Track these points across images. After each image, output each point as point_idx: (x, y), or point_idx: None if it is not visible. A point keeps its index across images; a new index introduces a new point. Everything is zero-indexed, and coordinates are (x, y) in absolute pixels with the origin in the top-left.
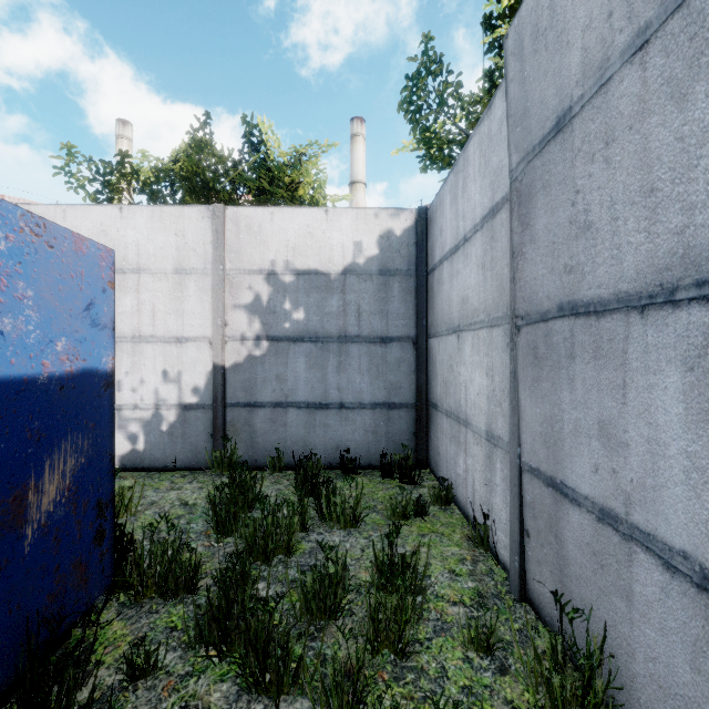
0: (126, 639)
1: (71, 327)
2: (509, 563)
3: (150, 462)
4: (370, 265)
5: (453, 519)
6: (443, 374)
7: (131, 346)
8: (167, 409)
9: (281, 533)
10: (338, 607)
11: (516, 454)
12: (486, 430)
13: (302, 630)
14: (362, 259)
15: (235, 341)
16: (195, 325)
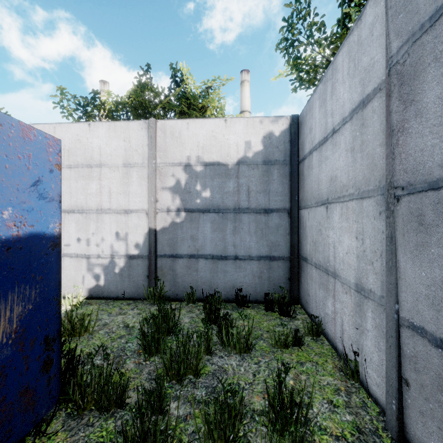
0: None
1: (18, 199)
2: (381, 400)
3: (107, 293)
4: (256, 157)
5: (324, 349)
6: (312, 236)
7: (95, 215)
8: (119, 258)
9: (191, 358)
10: (236, 436)
11: (393, 310)
12: (356, 283)
13: None
14: (251, 154)
15: (163, 212)
16: (137, 201)
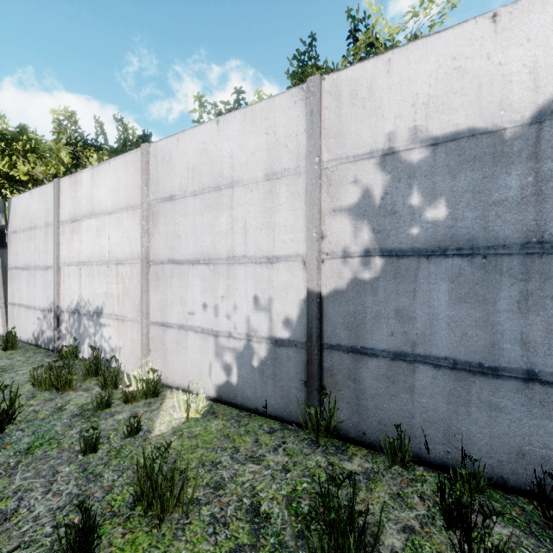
0: None
1: None
2: None
3: (242, 399)
4: None
5: None
6: None
7: (225, 268)
8: (258, 341)
9: None
10: None
11: None
12: None
13: None
14: None
15: (334, 259)
16: (286, 240)
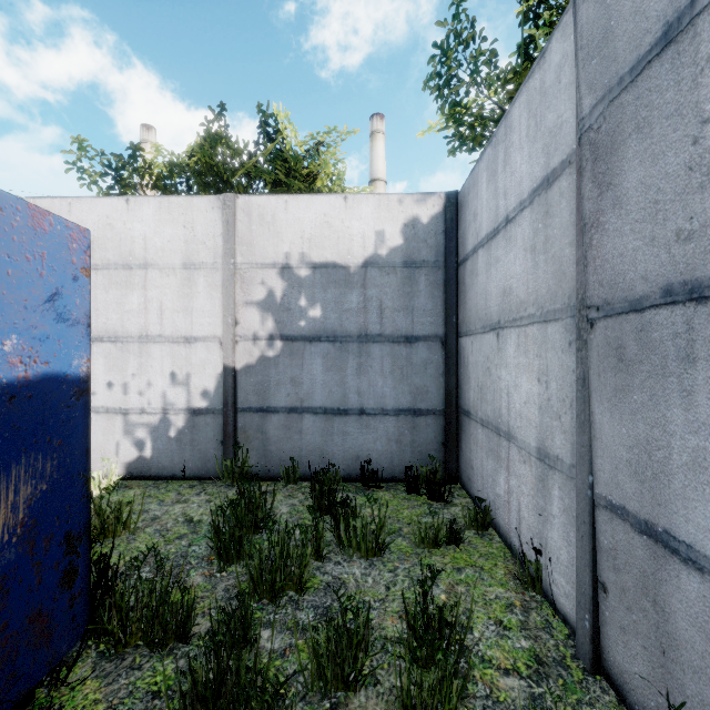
0: (97, 708)
1: (26, 322)
2: (572, 617)
3: (157, 470)
4: (393, 256)
5: (493, 548)
6: (478, 378)
7: (138, 346)
8: (175, 414)
9: (292, 565)
10: (359, 675)
11: (587, 483)
12: (538, 447)
13: (314, 706)
14: (385, 250)
15: (247, 341)
16: (204, 323)
